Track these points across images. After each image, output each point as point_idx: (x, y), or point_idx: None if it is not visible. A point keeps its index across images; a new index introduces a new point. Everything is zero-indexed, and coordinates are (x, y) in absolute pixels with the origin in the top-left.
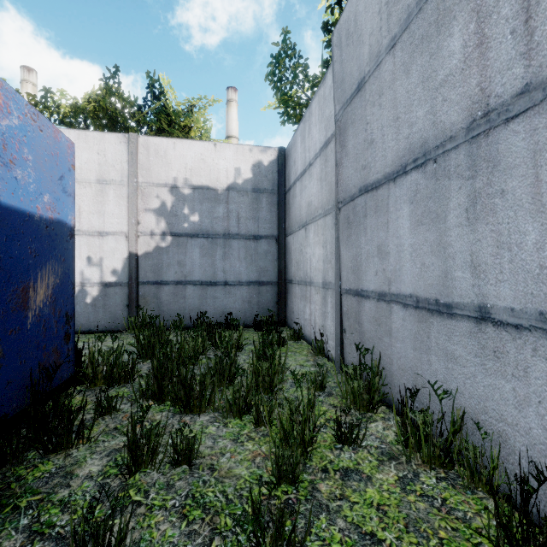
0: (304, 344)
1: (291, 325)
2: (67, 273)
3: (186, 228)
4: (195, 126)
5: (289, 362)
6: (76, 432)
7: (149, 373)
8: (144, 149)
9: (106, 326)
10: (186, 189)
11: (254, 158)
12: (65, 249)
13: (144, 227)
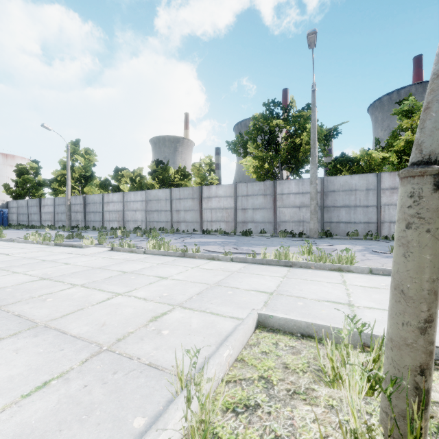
0: None
1: None
2: None
3: None
4: None
5: None
6: None
7: None
8: None
9: None
10: None
11: (2, 202)
12: None
13: None
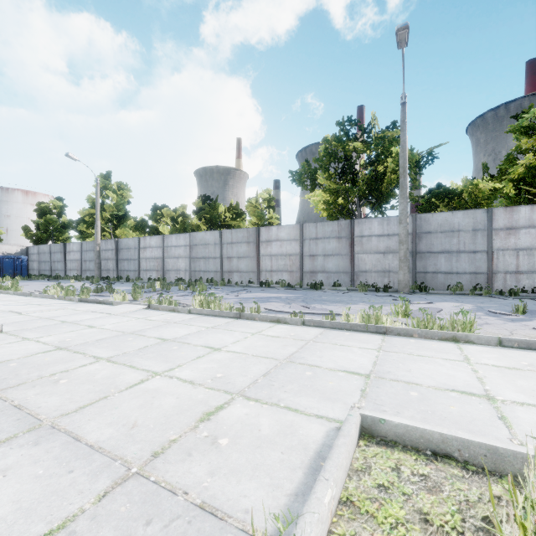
0: None
1: None
2: None
3: None
4: None
5: None
6: None
7: None
8: None
9: None
10: (6, 253)
11: (21, 248)
12: None
13: None
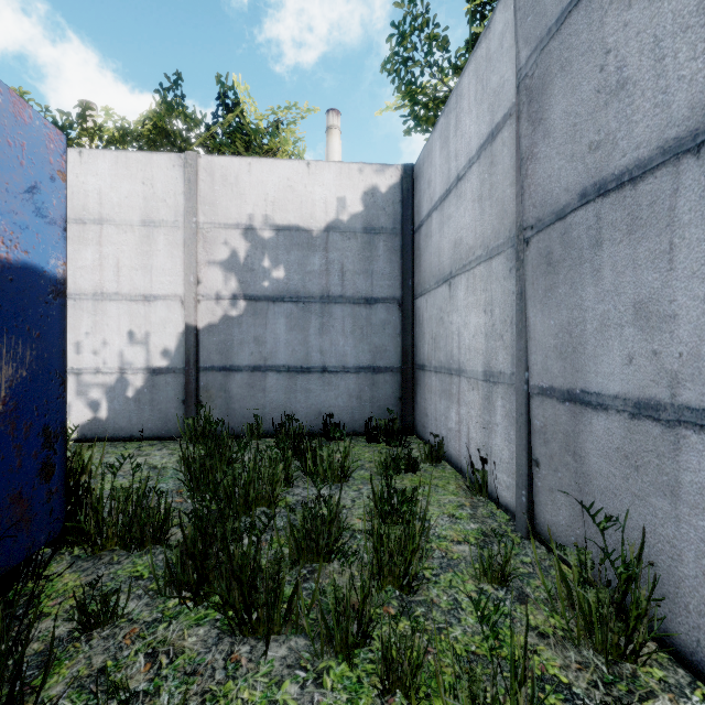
0: (448, 469)
1: (422, 434)
2: (48, 359)
3: (267, 288)
4: (282, 148)
5: (429, 508)
6: (6, 699)
7: (177, 550)
8: (206, 174)
9: (154, 431)
10: (267, 231)
11: (365, 182)
12: (42, 317)
13: (207, 288)
